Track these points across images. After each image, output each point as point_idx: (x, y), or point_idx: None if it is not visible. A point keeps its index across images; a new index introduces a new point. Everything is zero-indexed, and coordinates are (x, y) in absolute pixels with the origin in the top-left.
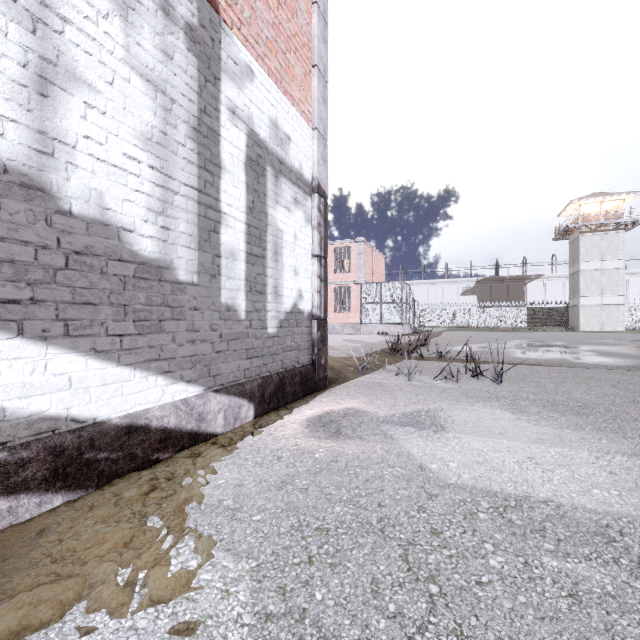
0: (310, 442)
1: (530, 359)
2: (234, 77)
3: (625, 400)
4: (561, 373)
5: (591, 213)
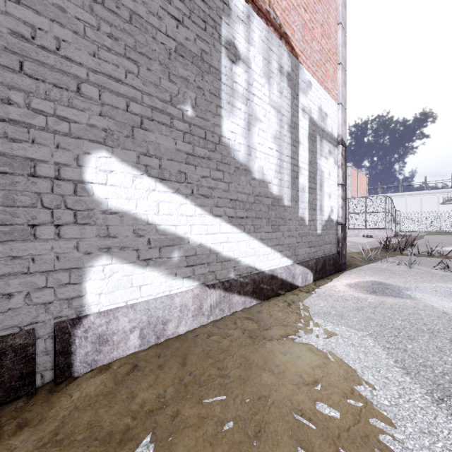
0: (359, 294)
1: None
2: (303, 91)
3: None
4: None
5: None
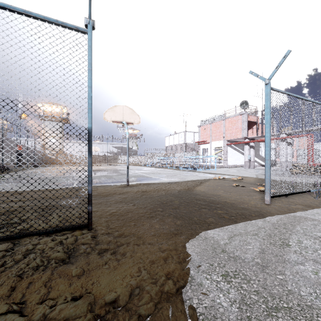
0: None
1: None
2: None
3: None
4: None
5: None
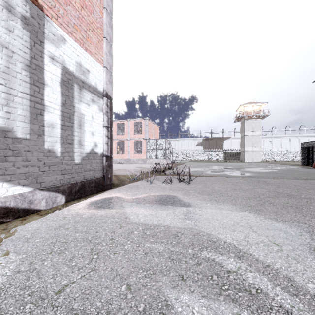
0: (84, 211)
1: (211, 174)
2: (53, 41)
3: (232, 189)
4: (218, 179)
5: (249, 111)
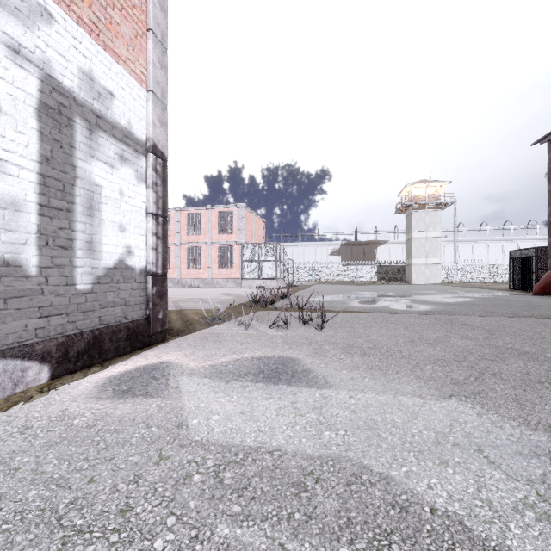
0: (84, 405)
1: (361, 307)
2: (17, 13)
3: (406, 340)
4: (375, 318)
5: (420, 195)
